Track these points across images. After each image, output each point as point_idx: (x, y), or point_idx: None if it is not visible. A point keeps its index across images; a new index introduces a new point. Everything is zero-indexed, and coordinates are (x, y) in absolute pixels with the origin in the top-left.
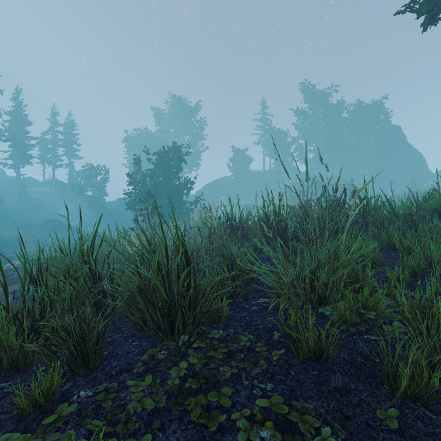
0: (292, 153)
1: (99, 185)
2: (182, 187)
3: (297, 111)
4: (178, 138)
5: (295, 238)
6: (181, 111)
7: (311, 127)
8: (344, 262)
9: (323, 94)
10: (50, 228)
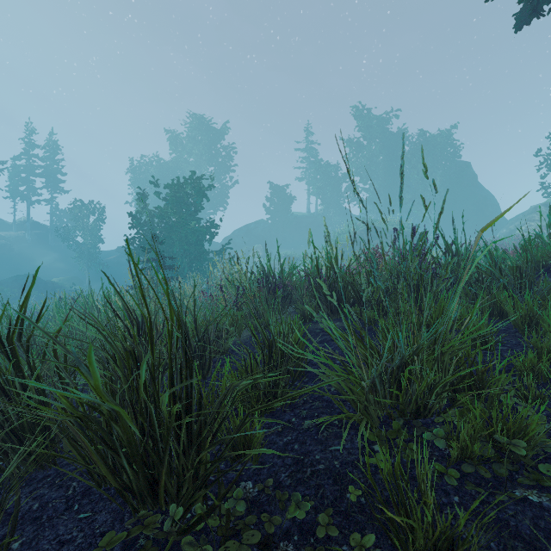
0: (343, 192)
1: (92, 229)
2: (203, 232)
3: (349, 140)
4: (200, 169)
5: (358, 301)
6: (204, 135)
7: (367, 160)
8: (455, 346)
9: (381, 121)
10: (22, 286)
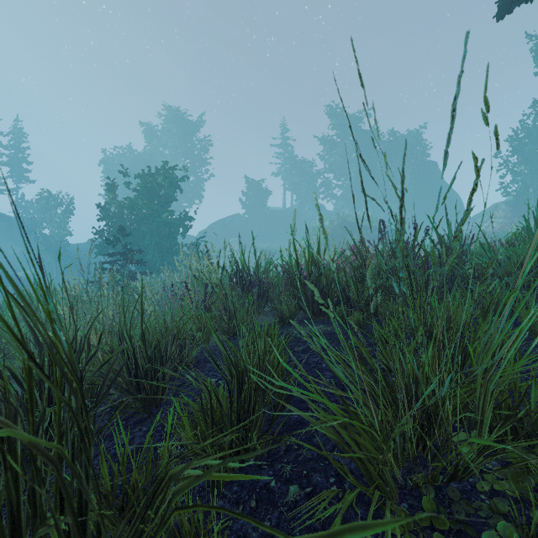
0: (318, 188)
1: (60, 221)
2: (176, 224)
3: (324, 137)
4: (175, 162)
5: (343, 301)
6: (179, 128)
7: (340, 157)
8: (502, 378)
9: (354, 119)
10: None
